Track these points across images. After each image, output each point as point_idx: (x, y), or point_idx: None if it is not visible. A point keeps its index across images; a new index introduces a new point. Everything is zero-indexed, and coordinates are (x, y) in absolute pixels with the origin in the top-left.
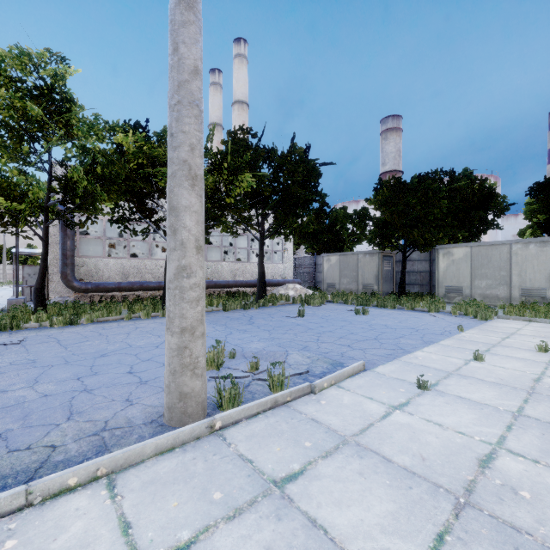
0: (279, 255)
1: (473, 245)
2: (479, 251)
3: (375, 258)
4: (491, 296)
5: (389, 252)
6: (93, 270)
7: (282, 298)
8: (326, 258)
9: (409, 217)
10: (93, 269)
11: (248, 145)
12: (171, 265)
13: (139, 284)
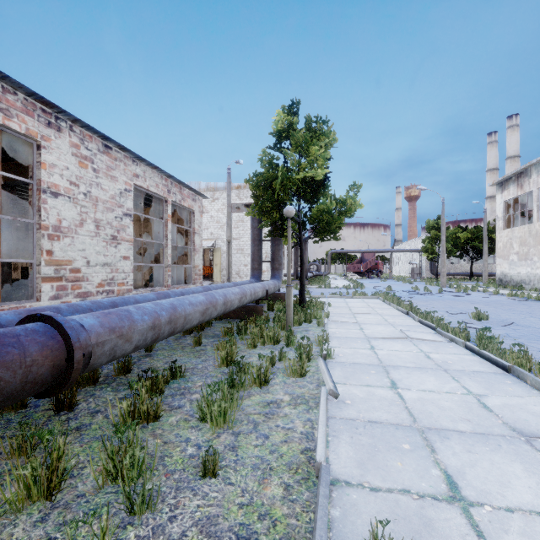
0: None
1: None
2: None
3: None
4: None
5: None
6: (437, 269)
7: None
8: None
9: None
10: (437, 268)
11: None
12: (483, 270)
13: (456, 274)
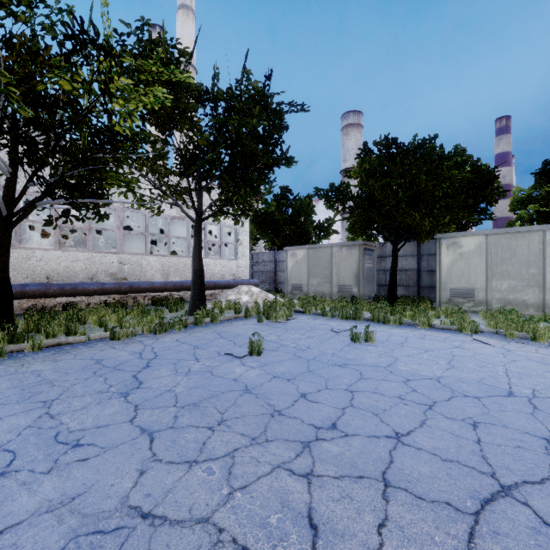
0: (232, 249)
1: (491, 233)
2: (499, 241)
3: (355, 251)
4: (516, 302)
5: (371, 244)
6: None
7: (230, 307)
8: (291, 252)
9: (409, 192)
10: None
11: (171, 59)
12: None
13: None
